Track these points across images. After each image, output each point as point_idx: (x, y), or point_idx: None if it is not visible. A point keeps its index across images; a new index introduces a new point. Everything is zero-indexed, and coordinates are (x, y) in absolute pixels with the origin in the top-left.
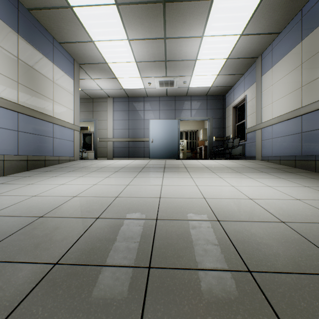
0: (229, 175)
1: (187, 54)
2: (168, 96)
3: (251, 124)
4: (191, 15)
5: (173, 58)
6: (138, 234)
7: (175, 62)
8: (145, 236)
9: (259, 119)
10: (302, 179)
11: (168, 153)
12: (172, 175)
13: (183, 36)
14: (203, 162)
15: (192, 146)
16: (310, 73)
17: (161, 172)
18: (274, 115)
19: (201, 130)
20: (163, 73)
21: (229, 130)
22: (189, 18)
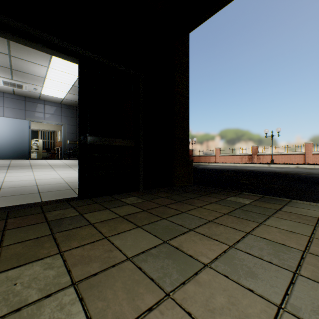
0: (62, 169)
1: (35, 72)
2: (17, 95)
3: None
4: (36, 53)
5: (20, 69)
6: None
7: (23, 72)
8: None
9: None
10: None
11: (16, 153)
12: (16, 171)
13: (30, 61)
14: (51, 161)
15: (49, 146)
16: None
17: (5, 170)
18: None
19: (59, 132)
20: (8, 75)
21: None
22: (34, 54)
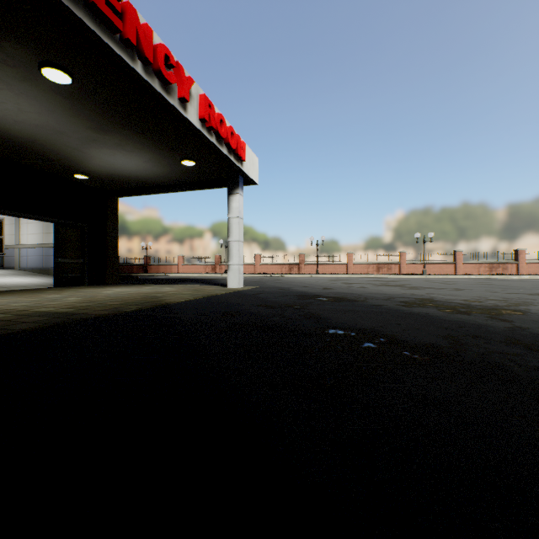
0: (4, 277)
1: None
2: None
3: (11, 243)
4: None
5: None
6: None
7: None
8: None
9: (18, 241)
10: (41, 277)
11: None
12: None
13: None
14: None
15: None
16: (48, 229)
17: None
18: (30, 242)
19: None
20: None
21: None
22: None
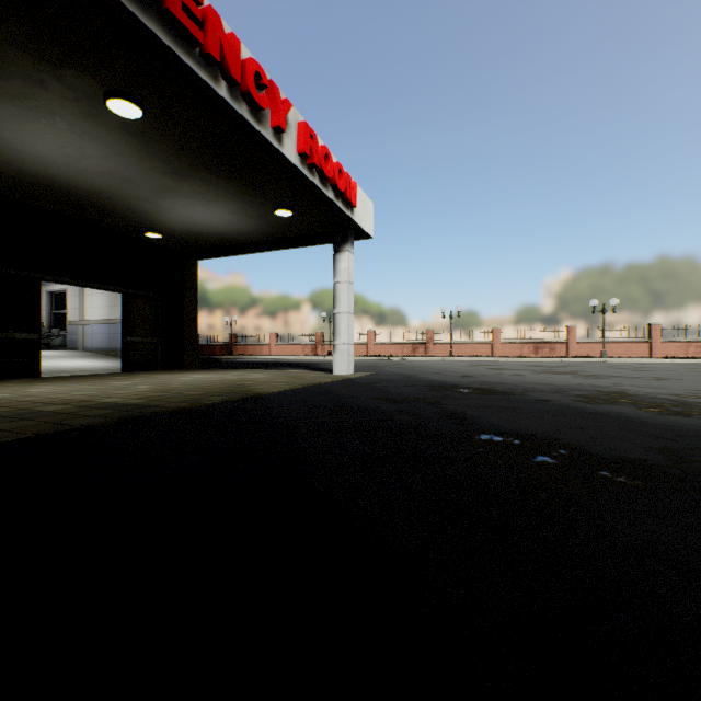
0: (67, 359)
1: None
2: None
3: (74, 318)
4: None
5: None
6: (55, 371)
7: None
8: (58, 371)
9: (83, 316)
10: (108, 360)
11: None
12: None
13: None
14: None
15: None
16: (116, 301)
17: None
18: (95, 318)
19: None
20: None
21: (43, 316)
22: None
